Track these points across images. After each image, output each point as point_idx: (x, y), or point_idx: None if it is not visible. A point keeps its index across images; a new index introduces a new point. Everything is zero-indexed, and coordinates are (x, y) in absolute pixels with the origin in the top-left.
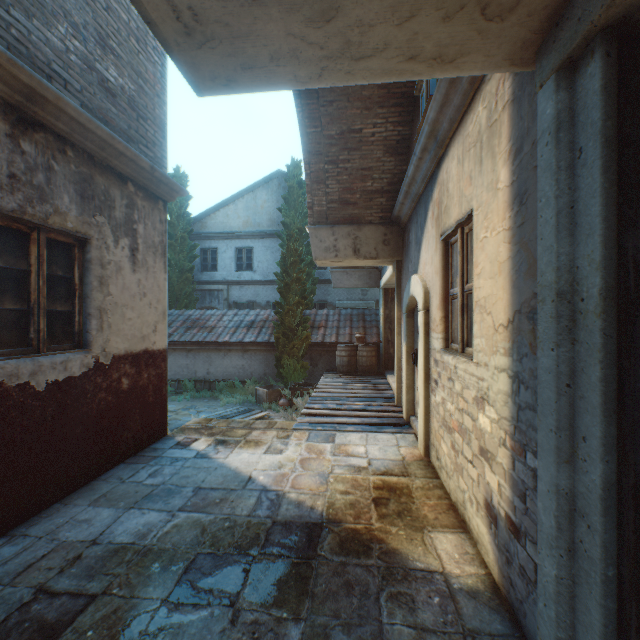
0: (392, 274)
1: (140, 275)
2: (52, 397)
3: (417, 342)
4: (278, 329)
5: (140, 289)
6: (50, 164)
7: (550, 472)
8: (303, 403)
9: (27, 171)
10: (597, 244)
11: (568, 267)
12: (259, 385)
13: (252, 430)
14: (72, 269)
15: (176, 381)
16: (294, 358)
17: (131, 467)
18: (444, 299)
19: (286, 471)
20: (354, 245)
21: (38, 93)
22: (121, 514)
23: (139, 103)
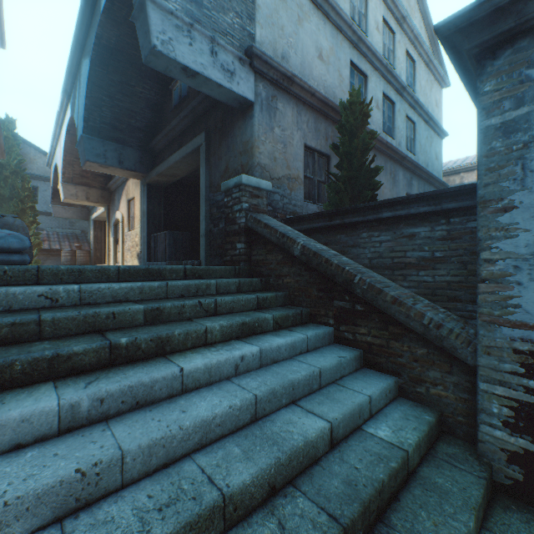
0: (104, 211)
1: None
2: None
3: (119, 236)
4: None
5: None
6: None
7: (143, 234)
8: None
9: None
10: (146, 206)
11: (145, 209)
12: None
13: None
14: None
15: None
16: None
17: None
18: (129, 218)
19: None
20: (87, 195)
21: None
22: None
23: None
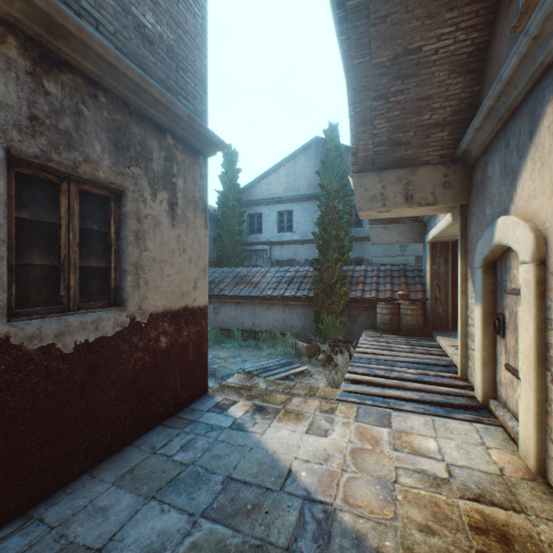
0: (450, 223)
1: (179, 230)
2: (81, 359)
3: (502, 305)
4: (316, 285)
5: (179, 245)
6: (79, 109)
7: None
8: (342, 361)
9: (52, 114)
10: None
11: None
12: (298, 338)
13: (292, 396)
14: (108, 223)
15: (226, 330)
16: (332, 314)
17: (166, 432)
18: None
19: (334, 468)
20: (405, 191)
21: (58, 23)
22: (139, 507)
23: (178, 54)
